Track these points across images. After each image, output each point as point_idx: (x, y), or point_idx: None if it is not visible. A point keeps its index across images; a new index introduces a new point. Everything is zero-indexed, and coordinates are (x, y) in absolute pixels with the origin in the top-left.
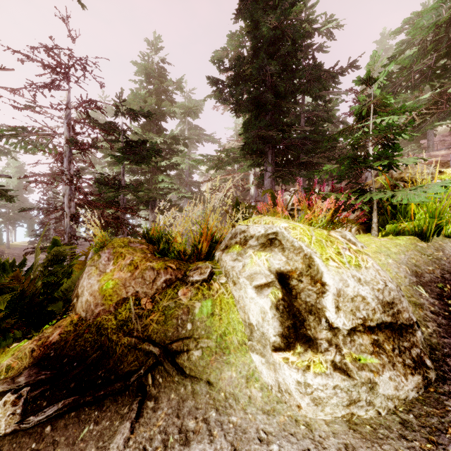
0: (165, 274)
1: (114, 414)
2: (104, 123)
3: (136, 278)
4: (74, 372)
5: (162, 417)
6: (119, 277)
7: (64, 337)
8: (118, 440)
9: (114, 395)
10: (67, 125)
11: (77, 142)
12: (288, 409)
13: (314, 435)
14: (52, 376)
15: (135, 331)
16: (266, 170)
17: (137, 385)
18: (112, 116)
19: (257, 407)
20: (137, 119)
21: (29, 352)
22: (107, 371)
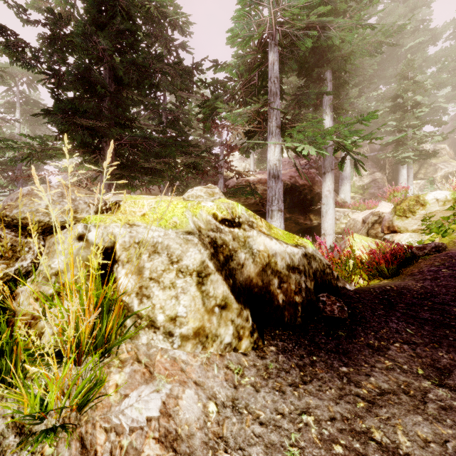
0: None
1: None
2: None
3: None
4: None
5: None
6: None
7: None
8: None
9: None
10: None
11: None
12: None
13: None
14: None
15: None
16: (100, 171)
17: None
18: None
19: None
20: None
21: None
22: None
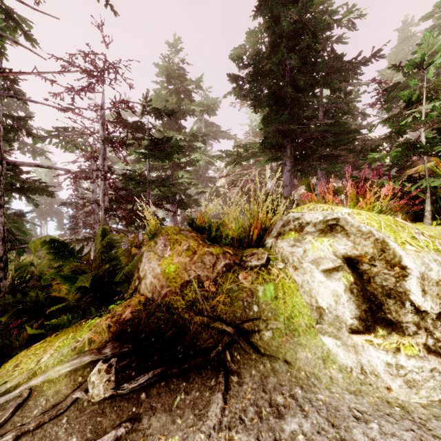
0: (224, 259)
1: (201, 386)
2: (132, 122)
3: (196, 263)
4: (154, 346)
5: (249, 391)
6: (179, 262)
7: (136, 315)
8: (215, 409)
9: (197, 369)
10: (102, 124)
11: (112, 140)
12: (375, 391)
13: (413, 416)
14: (134, 349)
15: (205, 311)
16: (285, 164)
17: (218, 361)
18: (139, 116)
19: (341, 387)
20: (161, 118)
21: (106, 328)
22: (185, 346)
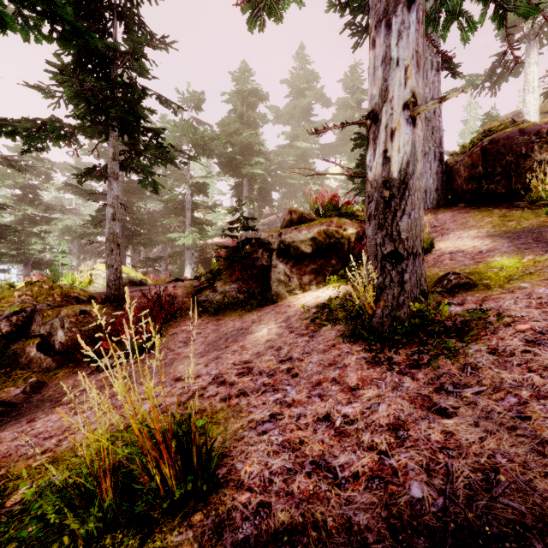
0: None
1: None
2: None
3: None
4: None
5: None
6: None
7: None
8: None
9: None
10: None
11: None
12: None
13: None
14: None
15: None
16: None
17: None
18: None
19: None
20: (3, 208)
21: None
22: None
